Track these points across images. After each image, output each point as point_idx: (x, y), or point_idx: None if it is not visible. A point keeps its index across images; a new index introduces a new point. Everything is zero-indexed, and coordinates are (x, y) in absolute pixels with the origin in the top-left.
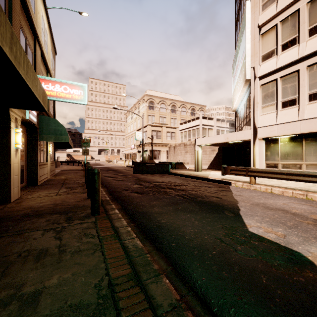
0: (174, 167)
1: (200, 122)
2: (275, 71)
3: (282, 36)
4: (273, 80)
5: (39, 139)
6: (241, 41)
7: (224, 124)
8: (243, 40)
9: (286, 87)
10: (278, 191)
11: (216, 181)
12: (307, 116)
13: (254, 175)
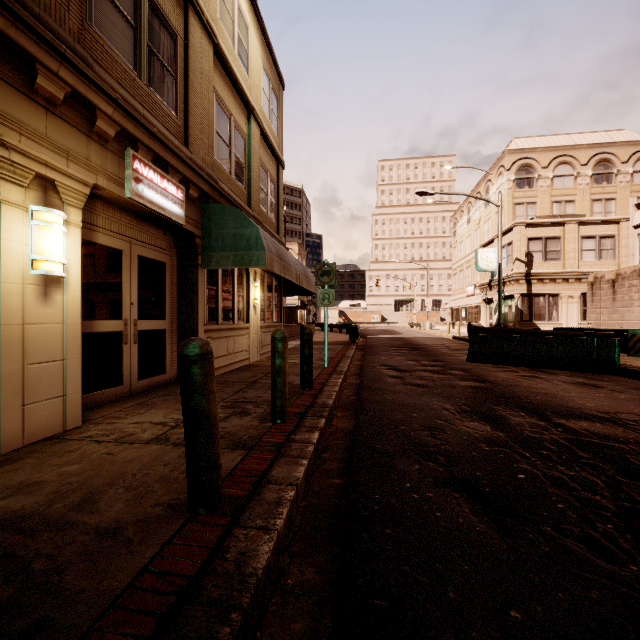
0: (639, 349)
1: None
2: None
3: None
4: None
5: (203, 264)
6: None
7: None
8: None
9: None
10: None
11: None
12: None
13: None
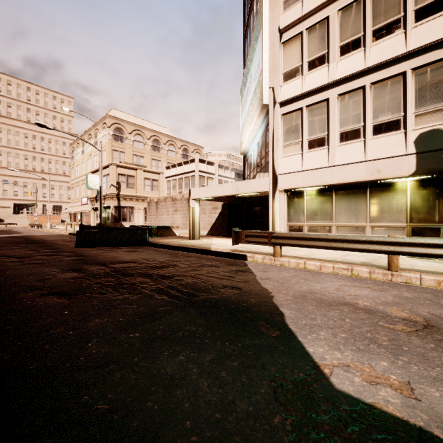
0: (156, 234)
1: (196, 167)
2: (300, 96)
3: (309, 50)
4: (297, 110)
5: None
6: (255, 50)
7: (228, 173)
8: (259, 48)
9: (313, 120)
10: (314, 266)
11: (223, 254)
12: (338, 161)
13: (281, 243)
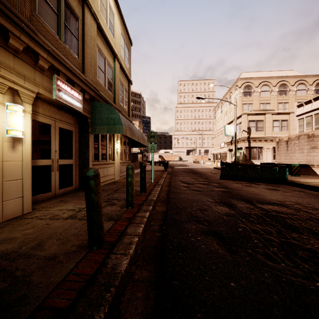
0: (296, 173)
1: None
2: None
3: None
4: None
5: (92, 132)
6: None
7: None
8: None
9: None
10: None
11: None
12: None
13: None
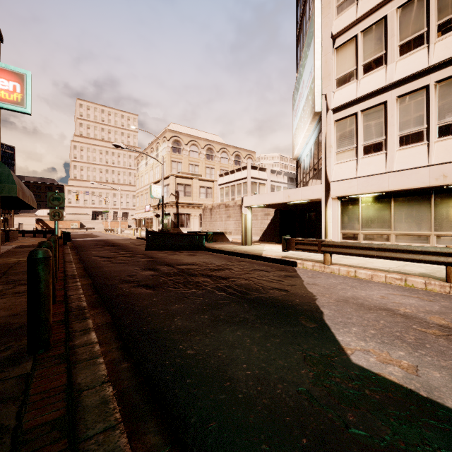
0: (211, 240)
1: (248, 174)
2: (354, 101)
3: (364, 53)
4: (351, 115)
5: None
6: (307, 57)
7: (280, 178)
8: (311, 56)
9: (369, 125)
10: (365, 275)
11: (274, 260)
12: (397, 166)
13: (331, 251)
